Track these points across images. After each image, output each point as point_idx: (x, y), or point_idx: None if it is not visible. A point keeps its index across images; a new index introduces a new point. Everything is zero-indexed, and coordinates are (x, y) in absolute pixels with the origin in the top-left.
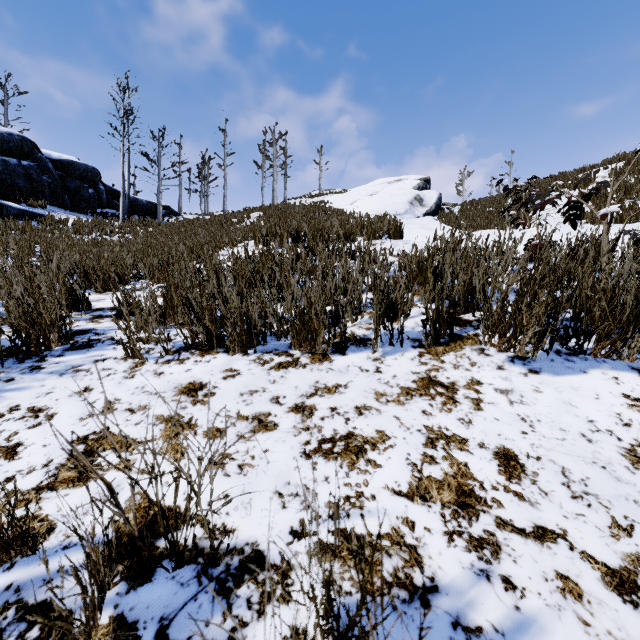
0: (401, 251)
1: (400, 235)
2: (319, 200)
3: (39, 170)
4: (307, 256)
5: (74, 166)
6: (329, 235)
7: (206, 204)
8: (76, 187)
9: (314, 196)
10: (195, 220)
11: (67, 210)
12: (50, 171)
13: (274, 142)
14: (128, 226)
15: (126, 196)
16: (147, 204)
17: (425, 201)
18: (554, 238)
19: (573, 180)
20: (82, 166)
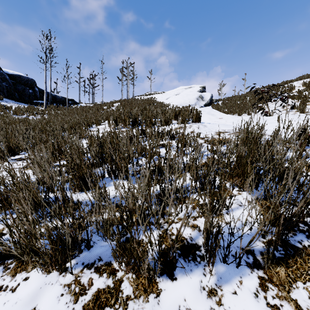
0: (205, 134)
1: (199, 120)
2: (150, 97)
3: (1, 79)
4: (141, 135)
5: (21, 78)
6: (155, 120)
7: (93, 98)
8: (22, 89)
9: (148, 95)
10: (84, 107)
11: (16, 101)
12: (7, 80)
13: (127, 67)
14: (47, 110)
15: (49, 94)
16: (61, 98)
17: (204, 98)
18: (294, 123)
19: (283, 88)
20: (25, 78)
